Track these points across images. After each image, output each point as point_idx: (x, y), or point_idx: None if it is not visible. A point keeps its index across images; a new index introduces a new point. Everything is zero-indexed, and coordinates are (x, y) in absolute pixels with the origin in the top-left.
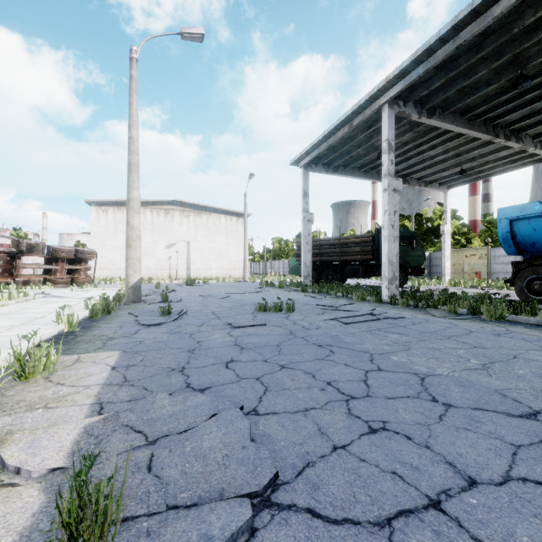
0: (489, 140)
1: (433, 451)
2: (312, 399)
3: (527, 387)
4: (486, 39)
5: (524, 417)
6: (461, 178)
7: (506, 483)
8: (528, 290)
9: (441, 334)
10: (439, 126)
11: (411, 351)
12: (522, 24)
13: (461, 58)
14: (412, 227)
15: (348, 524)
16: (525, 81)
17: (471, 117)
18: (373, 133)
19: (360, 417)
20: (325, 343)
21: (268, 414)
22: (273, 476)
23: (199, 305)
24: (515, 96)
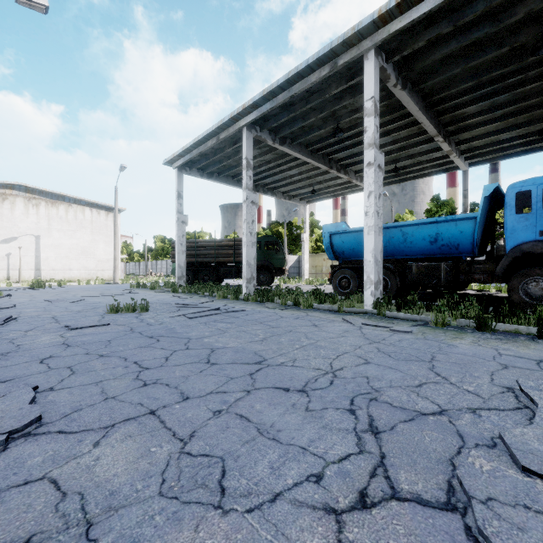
0: (327, 170)
1: (177, 389)
2: (112, 374)
3: (276, 348)
4: (311, 96)
5: (254, 364)
6: (314, 196)
7: (206, 395)
8: (340, 286)
9: (259, 320)
10: (290, 153)
11: (224, 334)
12: (331, 92)
13: (297, 104)
14: (284, 233)
15: (84, 431)
16: (340, 132)
17: (313, 150)
18: (240, 148)
19: (142, 379)
20: (158, 335)
21: (62, 389)
22: (35, 418)
23: (39, 310)
24: (339, 141)
